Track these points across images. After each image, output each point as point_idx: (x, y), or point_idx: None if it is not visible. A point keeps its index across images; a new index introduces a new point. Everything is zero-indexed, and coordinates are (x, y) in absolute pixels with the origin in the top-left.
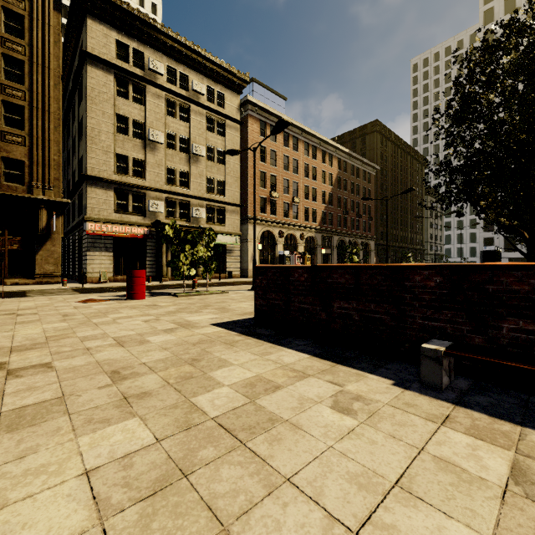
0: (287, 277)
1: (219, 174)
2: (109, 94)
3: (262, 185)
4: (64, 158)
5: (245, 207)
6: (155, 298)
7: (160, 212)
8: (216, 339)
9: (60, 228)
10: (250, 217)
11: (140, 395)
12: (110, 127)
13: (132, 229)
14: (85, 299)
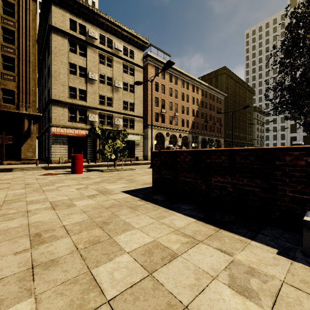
0: (176, 158)
1: (130, 98)
2: (65, 51)
3: (156, 105)
4: (40, 90)
5: (146, 118)
6: (89, 173)
7: (96, 121)
8: (124, 204)
9: (36, 131)
10: (149, 124)
11: (47, 264)
12: (66, 70)
13: (79, 131)
14: (45, 173)
